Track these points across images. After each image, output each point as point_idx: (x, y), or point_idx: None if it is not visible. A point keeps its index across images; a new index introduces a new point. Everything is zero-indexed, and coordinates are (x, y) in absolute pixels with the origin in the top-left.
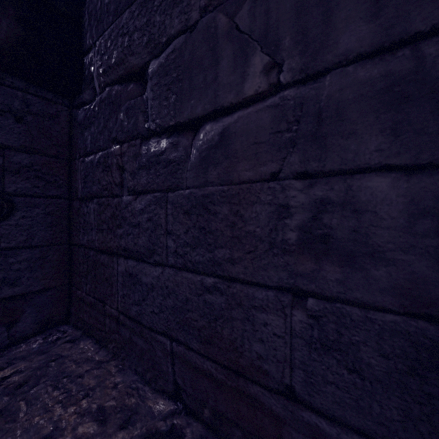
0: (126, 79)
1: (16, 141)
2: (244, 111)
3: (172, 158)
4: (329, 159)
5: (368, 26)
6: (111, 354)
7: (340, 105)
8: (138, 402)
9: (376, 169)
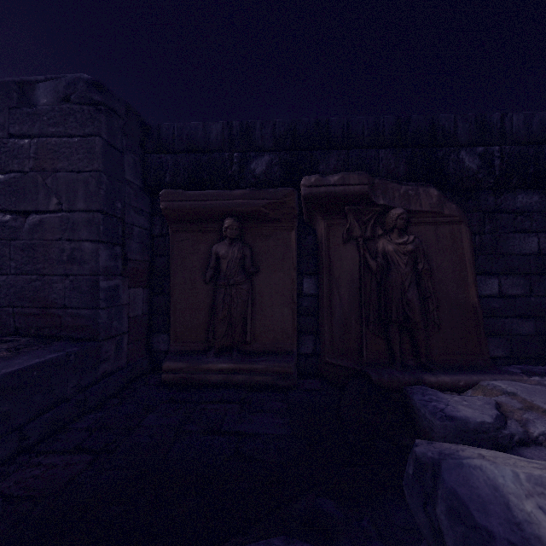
0: None
1: None
2: (50, 214)
3: (14, 225)
4: (77, 236)
5: (85, 203)
6: None
7: (79, 221)
8: None
9: (87, 240)
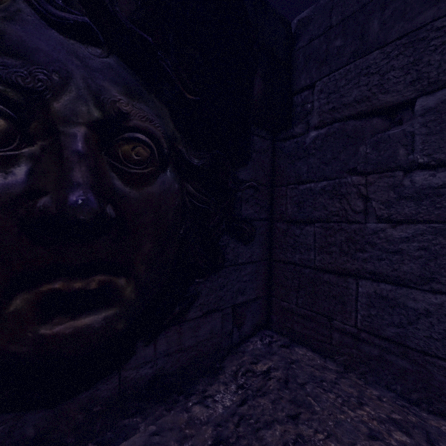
0: (364, 115)
1: (247, 176)
2: None
3: None
4: None
5: None
6: (339, 365)
7: None
8: (415, 419)
9: None
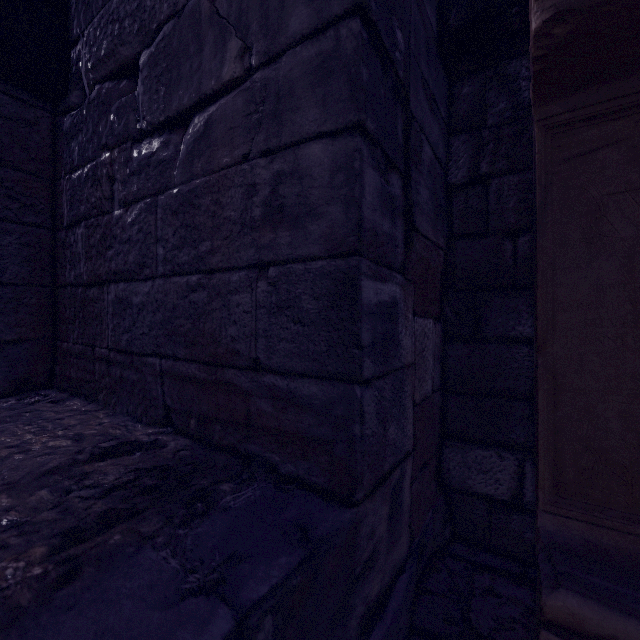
0: (118, 75)
1: None
2: (225, 98)
3: (163, 158)
4: (286, 134)
5: (309, 9)
6: (102, 406)
7: (293, 83)
8: (125, 434)
9: (316, 138)
